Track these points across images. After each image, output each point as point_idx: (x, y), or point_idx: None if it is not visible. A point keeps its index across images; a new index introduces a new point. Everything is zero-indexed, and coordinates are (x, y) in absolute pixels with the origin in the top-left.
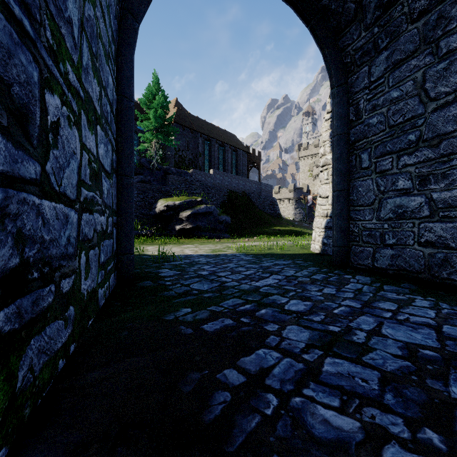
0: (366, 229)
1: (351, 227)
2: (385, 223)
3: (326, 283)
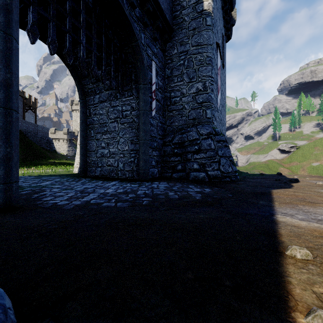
0: (93, 161)
1: (88, 160)
2: (98, 158)
3: (73, 181)
